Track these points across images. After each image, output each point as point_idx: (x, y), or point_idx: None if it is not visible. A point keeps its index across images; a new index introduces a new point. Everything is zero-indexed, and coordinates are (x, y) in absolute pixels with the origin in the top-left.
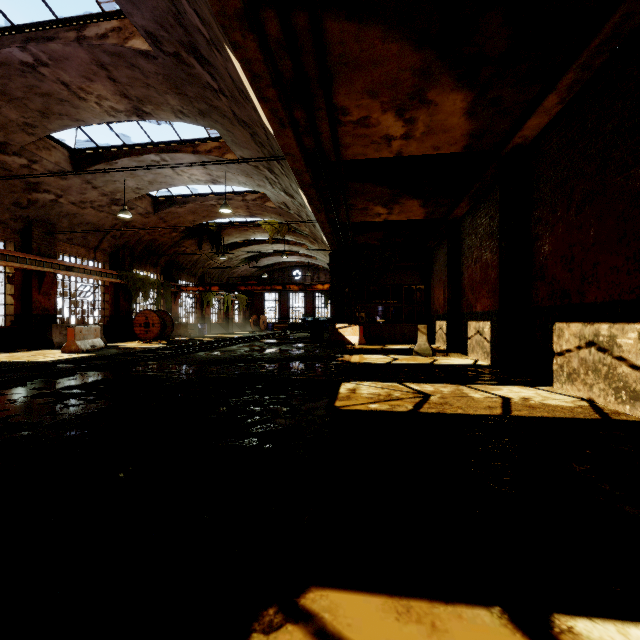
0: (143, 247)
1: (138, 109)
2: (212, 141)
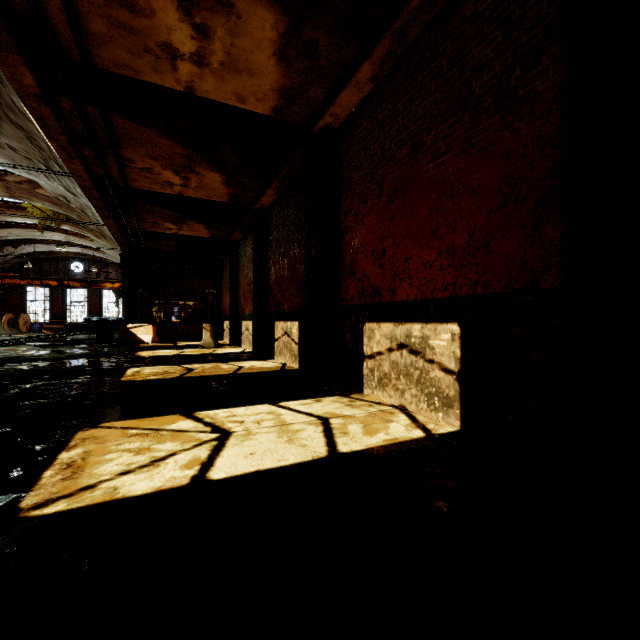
0: None
1: None
2: None
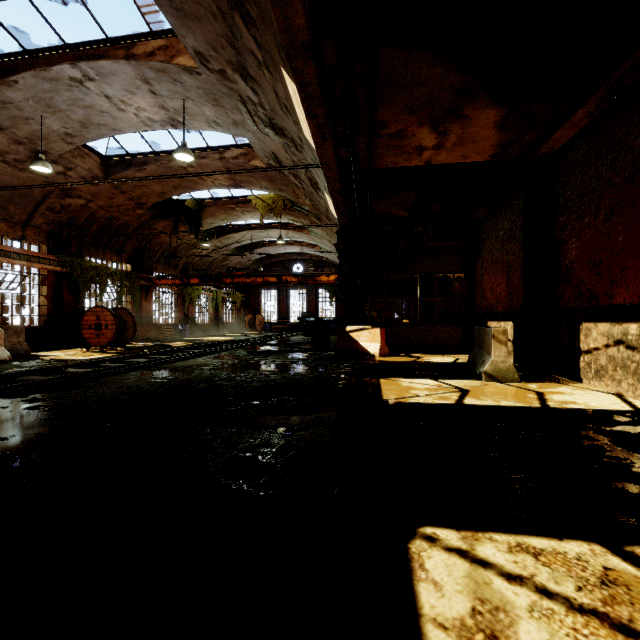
0: (98, 227)
1: None
2: (154, 37)
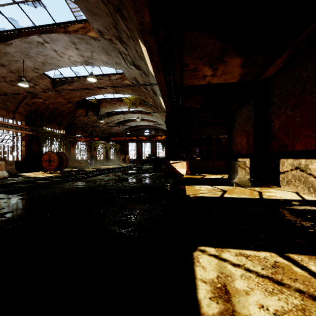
0: (49, 112)
1: None
2: (78, 23)
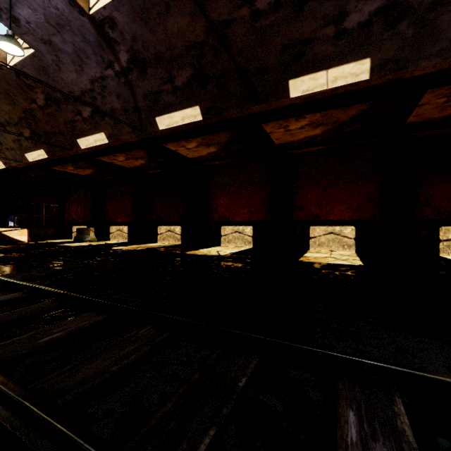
0: None
1: None
2: None
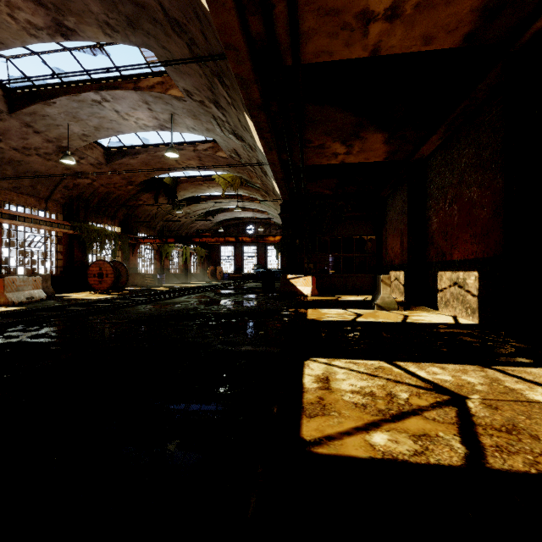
0: (99, 199)
1: (60, 24)
2: (154, 76)
